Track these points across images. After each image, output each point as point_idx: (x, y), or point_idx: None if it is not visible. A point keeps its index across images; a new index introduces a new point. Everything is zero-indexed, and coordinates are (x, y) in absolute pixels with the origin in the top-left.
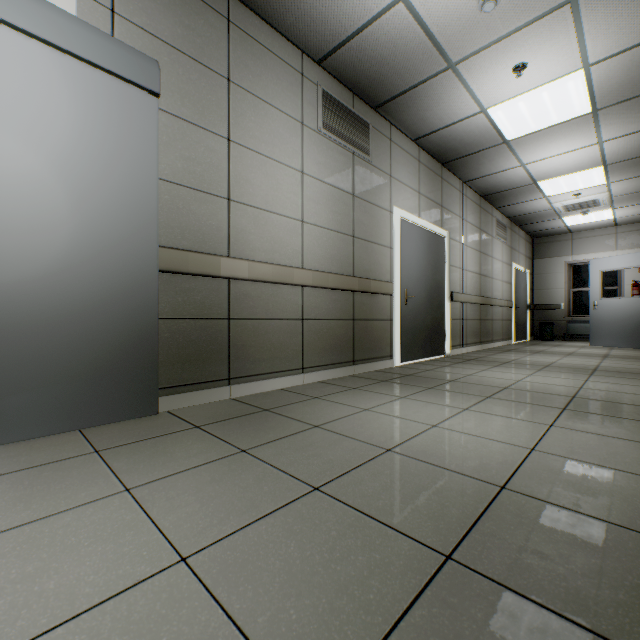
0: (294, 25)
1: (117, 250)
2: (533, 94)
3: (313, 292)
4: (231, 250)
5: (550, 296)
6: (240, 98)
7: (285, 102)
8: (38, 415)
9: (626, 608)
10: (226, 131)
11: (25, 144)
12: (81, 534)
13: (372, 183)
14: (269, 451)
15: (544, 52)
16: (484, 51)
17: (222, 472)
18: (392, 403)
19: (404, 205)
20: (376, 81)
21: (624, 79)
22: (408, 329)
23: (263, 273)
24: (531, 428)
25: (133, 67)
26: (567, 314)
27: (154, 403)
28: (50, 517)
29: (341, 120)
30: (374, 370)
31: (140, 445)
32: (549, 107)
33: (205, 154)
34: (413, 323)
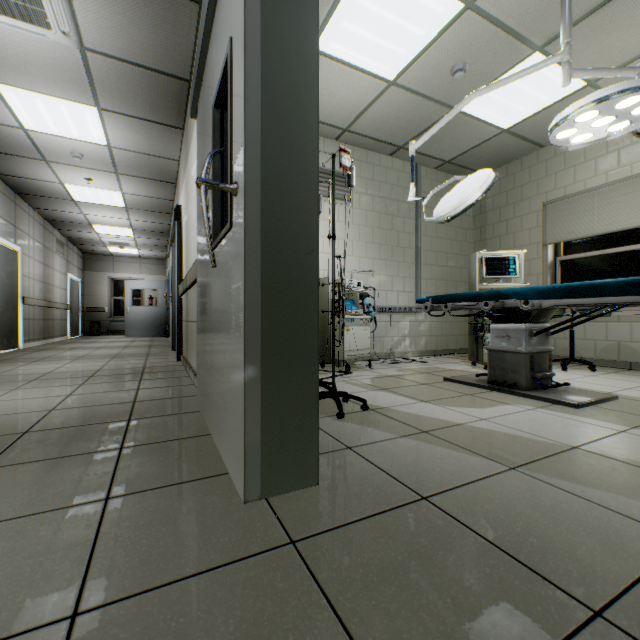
0: None
1: None
2: (96, 190)
3: None
4: None
5: (99, 301)
6: None
7: None
8: None
9: (129, 372)
10: None
11: None
12: None
13: None
14: None
15: (103, 180)
16: (70, 166)
17: None
18: (23, 367)
19: None
20: None
21: (140, 203)
22: None
23: None
24: (103, 362)
25: None
26: (111, 315)
27: None
28: None
29: None
30: None
31: None
32: (104, 198)
33: None
34: None
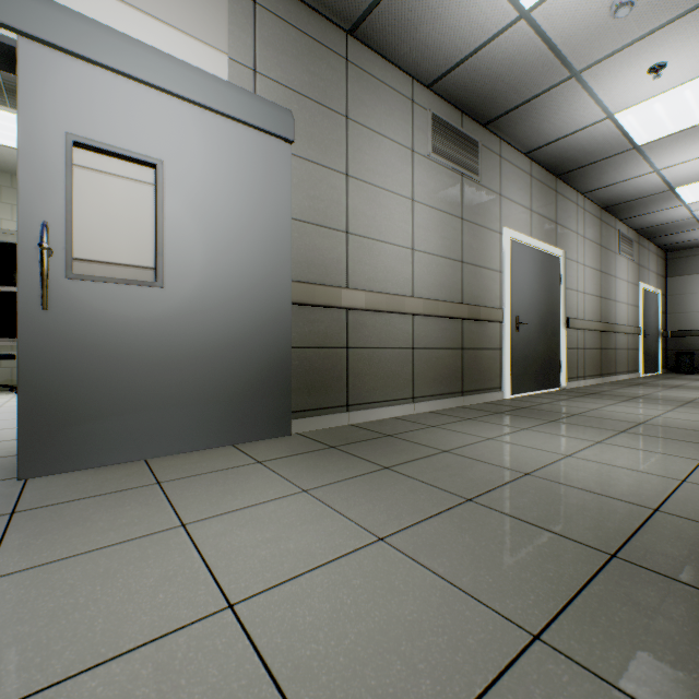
0: (407, 55)
1: (260, 286)
2: (672, 93)
3: (423, 321)
4: (349, 281)
5: (689, 321)
6: (357, 133)
7: (397, 131)
8: (204, 430)
9: None
10: (345, 167)
11: (195, 199)
12: (290, 517)
13: (481, 204)
14: (410, 469)
15: (688, 48)
16: (614, 56)
17: (377, 483)
18: (515, 434)
19: (514, 225)
20: (488, 98)
21: None
22: (519, 359)
23: (378, 303)
24: (679, 462)
25: (273, 120)
26: None
27: (288, 425)
28: (258, 505)
29: (450, 142)
30: (483, 402)
31: (292, 459)
32: (692, 105)
33: (327, 191)
34: (524, 352)
